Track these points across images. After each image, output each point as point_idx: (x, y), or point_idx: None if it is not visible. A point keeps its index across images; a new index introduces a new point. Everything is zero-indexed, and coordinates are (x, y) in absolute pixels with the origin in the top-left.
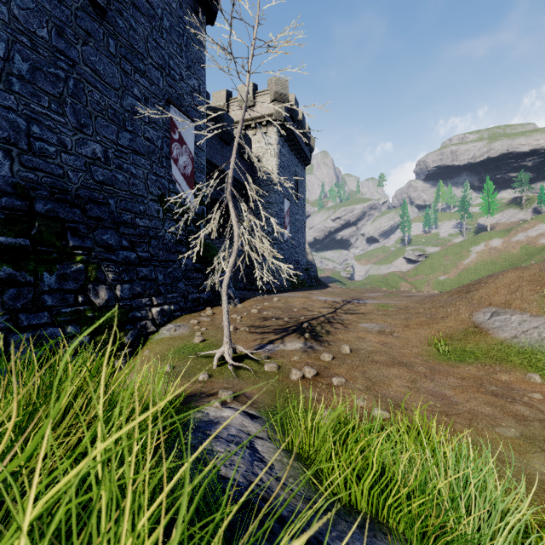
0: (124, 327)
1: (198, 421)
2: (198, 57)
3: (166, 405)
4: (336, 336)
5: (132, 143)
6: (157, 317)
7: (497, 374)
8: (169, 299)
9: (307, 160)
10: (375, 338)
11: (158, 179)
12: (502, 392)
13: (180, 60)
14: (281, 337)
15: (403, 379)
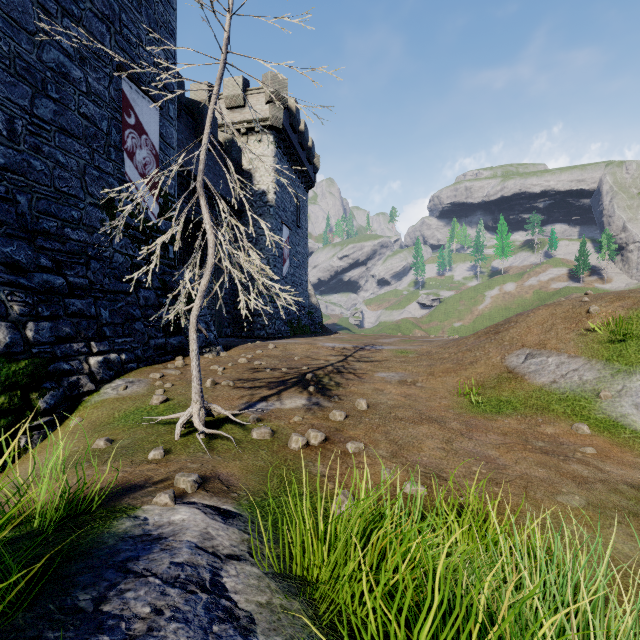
0: (40, 385)
1: (121, 538)
2: (166, 20)
3: (70, 511)
4: (349, 389)
5: (58, 117)
6: (97, 370)
7: (541, 426)
8: (118, 345)
9: (311, 182)
10: (395, 389)
11: (103, 176)
12: (552, 448)
13: (137, 16)
14: (277, 392)
15: (436, 439)
